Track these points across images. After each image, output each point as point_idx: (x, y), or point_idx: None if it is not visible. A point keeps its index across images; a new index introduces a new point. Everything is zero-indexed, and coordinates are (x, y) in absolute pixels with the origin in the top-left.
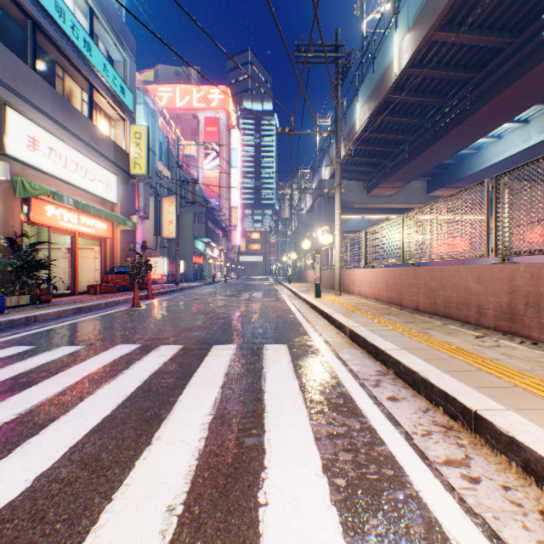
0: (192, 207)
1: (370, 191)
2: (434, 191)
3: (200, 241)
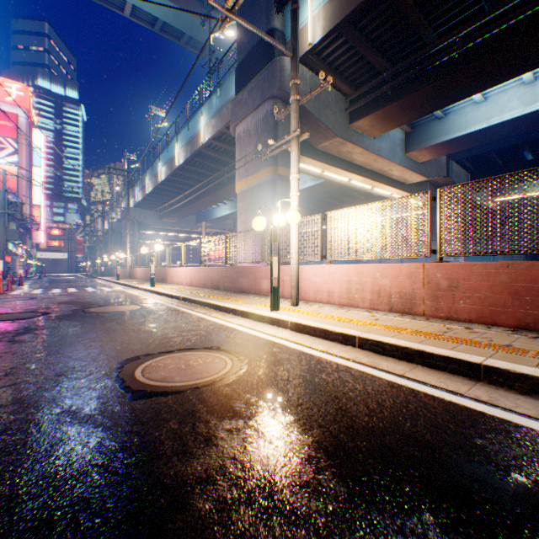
0: (21, 223)
1: (162, 219)
2: (200, 223)
3: (11, 243)
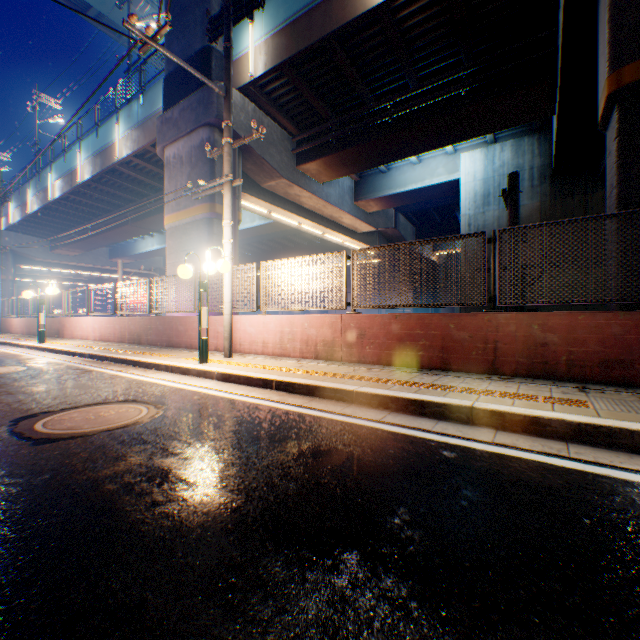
0: None
1: (55, 250)
2: (116, 259)
3: None
